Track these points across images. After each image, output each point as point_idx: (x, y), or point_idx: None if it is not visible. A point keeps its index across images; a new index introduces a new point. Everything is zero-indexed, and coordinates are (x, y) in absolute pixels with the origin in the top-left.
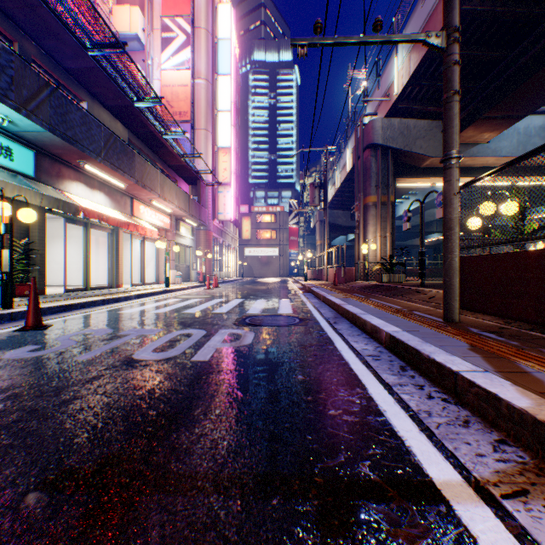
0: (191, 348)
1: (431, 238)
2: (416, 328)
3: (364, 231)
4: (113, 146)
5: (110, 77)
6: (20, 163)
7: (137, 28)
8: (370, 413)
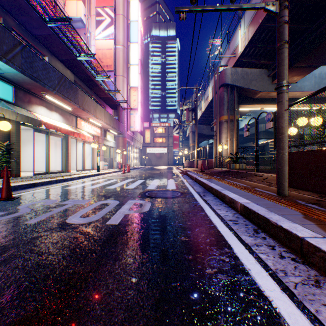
0: (107, 214)
1: (259, 142)
2: (261, 200)
3: (220, 137)
4: (64, 84)
5: (61, 40)
6: (3, 94)
7: (81, 14)
8: (239, 272)
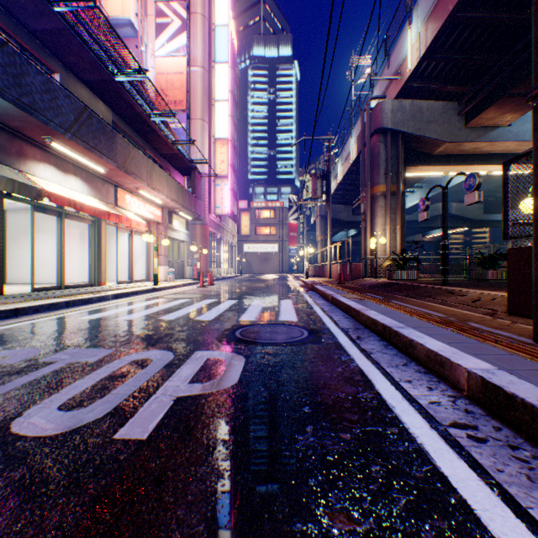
0: (131, 398)
1: (433, 234)
2: (514, 361)
3: (372, 223)
4: (87, 123)
5: (83, 41)
6: None
7: (130, 12)
8: None
